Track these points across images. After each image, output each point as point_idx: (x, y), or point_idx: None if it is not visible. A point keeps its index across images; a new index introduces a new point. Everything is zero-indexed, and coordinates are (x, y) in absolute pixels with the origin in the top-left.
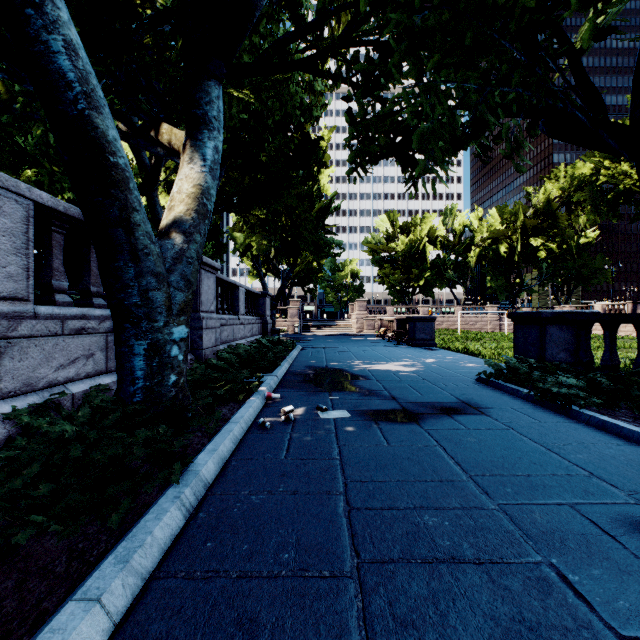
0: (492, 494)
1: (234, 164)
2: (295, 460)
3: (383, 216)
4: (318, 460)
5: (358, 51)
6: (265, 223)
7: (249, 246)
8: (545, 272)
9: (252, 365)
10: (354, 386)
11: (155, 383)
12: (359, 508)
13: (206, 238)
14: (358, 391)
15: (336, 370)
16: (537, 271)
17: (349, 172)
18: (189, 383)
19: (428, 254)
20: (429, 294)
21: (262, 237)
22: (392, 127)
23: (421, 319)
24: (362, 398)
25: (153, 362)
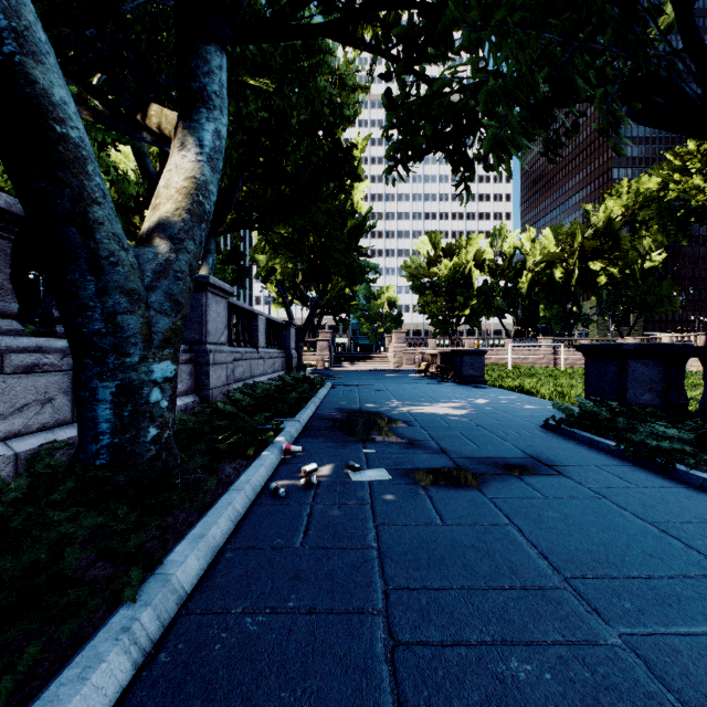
0: (605, 614)
1: (254, 173)
2: (315, 549)
3: (424, 237)
4: (347, 549)
5: (399, 15)
6: (290, 242)
7: (273, 270)
8: (605, 300)
9: (269, 408)
10: (394, 435)
11: (127, 439)
12: (408, 643)
13: (225, 262)
14: (399, 441)
15: (371, 413)
16: (596, 299)
17: (388, 171)
18: (183, 435)
19: (474, 280)
20: (475, 324)
21: (287, 259)
22: (442, 112)
23: (469, 352)
24: (404, 451)
25: (124, 411)
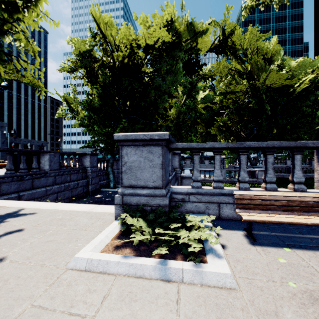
0: None
1: None
2: None
3: None
4: None
5: None
6: None
7: None
8: None
9: None
10: None
11: None
12: None
13: None
14: None
15: None
16: None
17: None
18: None
19: None
20: None
21: None
22: None
23: None
24: None
25: None
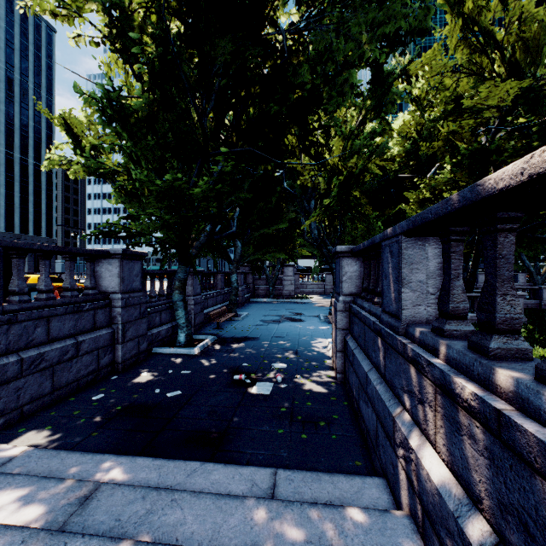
0: None
1: None
2: None
3: None
4: None
5: None
6: None
7: None
8: None
9: None
10: None
11: None
12: None
13: None
14: None
15: None
16: None
17: None
18: None
19: None
20: None
21: None
22: None
23: None
24: None
25: None
